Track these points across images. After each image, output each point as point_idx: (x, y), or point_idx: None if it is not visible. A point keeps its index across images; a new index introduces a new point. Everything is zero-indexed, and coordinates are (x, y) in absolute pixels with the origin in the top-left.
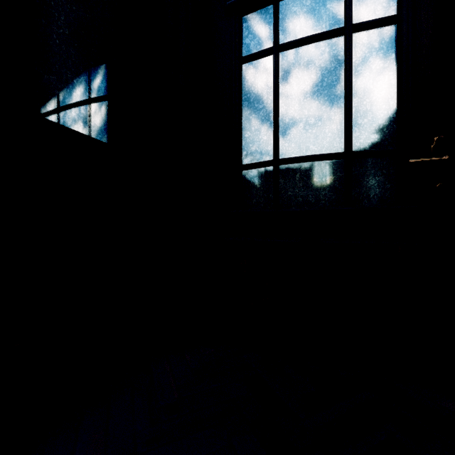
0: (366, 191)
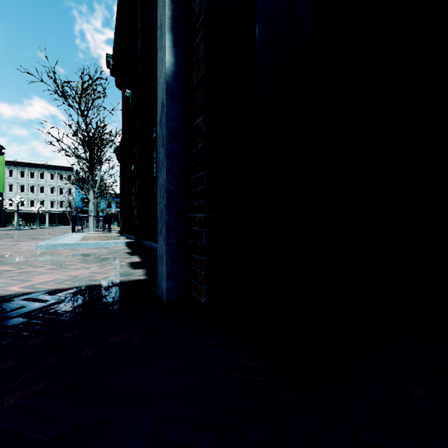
0: None
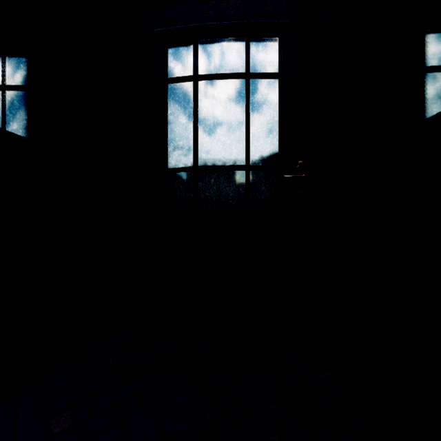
0: (259, 195)
